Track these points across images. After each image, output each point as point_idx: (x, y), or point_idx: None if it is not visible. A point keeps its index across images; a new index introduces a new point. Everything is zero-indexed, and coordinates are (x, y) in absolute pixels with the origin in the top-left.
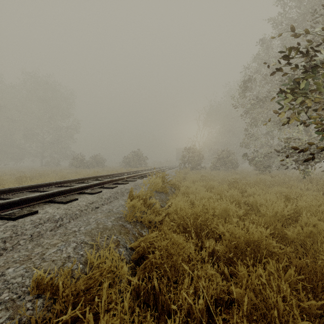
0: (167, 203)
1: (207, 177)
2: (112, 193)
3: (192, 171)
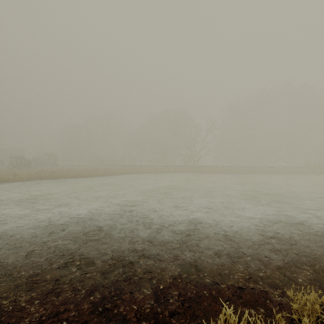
0: None
1: None
2: None
3: None
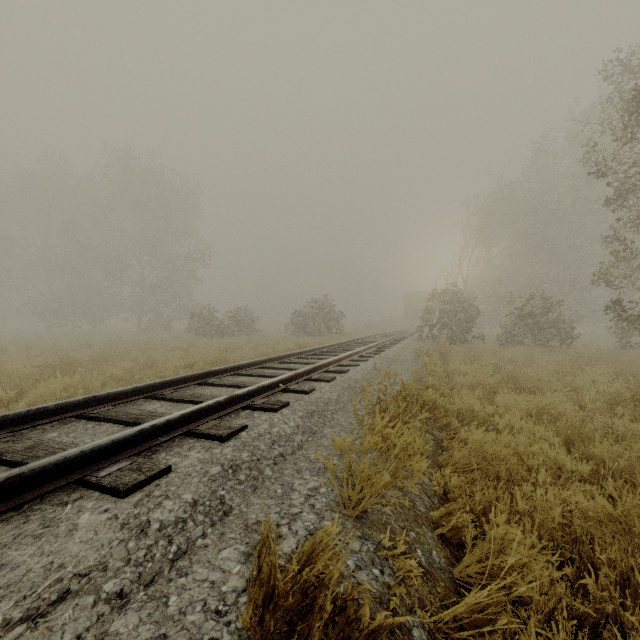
0: (438, 529)
1: (519, 374)
2: (208, 479)
3: (453, 347)
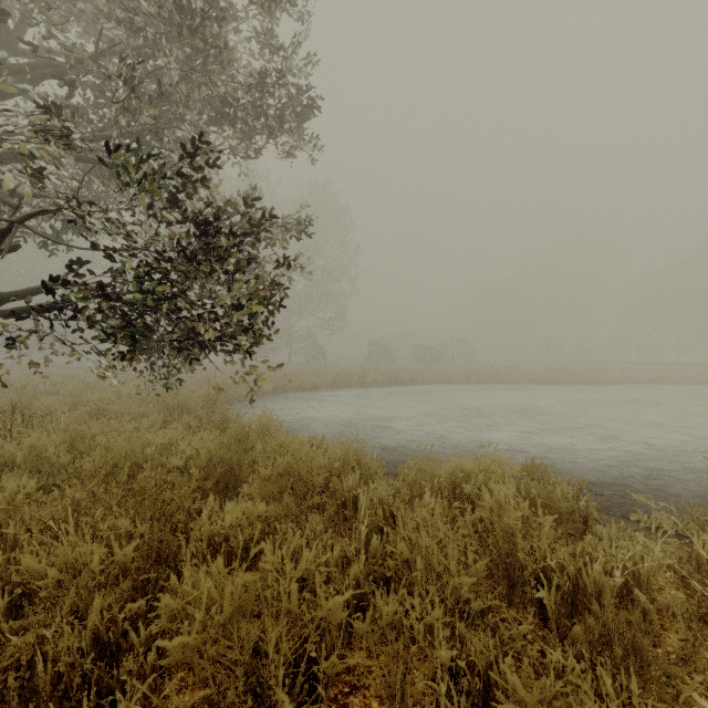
0: None
1: None
2: None
3: None
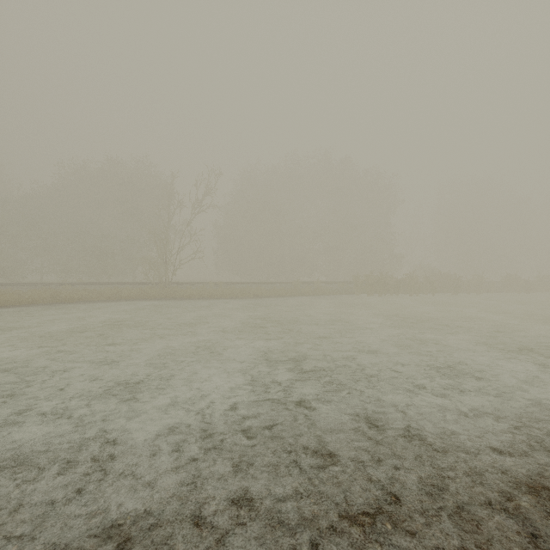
0: None
1: None
2: None
3: None
